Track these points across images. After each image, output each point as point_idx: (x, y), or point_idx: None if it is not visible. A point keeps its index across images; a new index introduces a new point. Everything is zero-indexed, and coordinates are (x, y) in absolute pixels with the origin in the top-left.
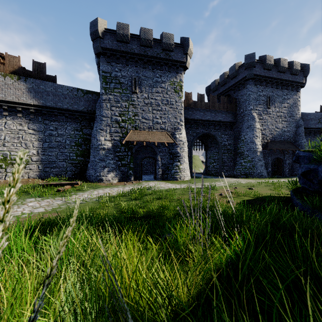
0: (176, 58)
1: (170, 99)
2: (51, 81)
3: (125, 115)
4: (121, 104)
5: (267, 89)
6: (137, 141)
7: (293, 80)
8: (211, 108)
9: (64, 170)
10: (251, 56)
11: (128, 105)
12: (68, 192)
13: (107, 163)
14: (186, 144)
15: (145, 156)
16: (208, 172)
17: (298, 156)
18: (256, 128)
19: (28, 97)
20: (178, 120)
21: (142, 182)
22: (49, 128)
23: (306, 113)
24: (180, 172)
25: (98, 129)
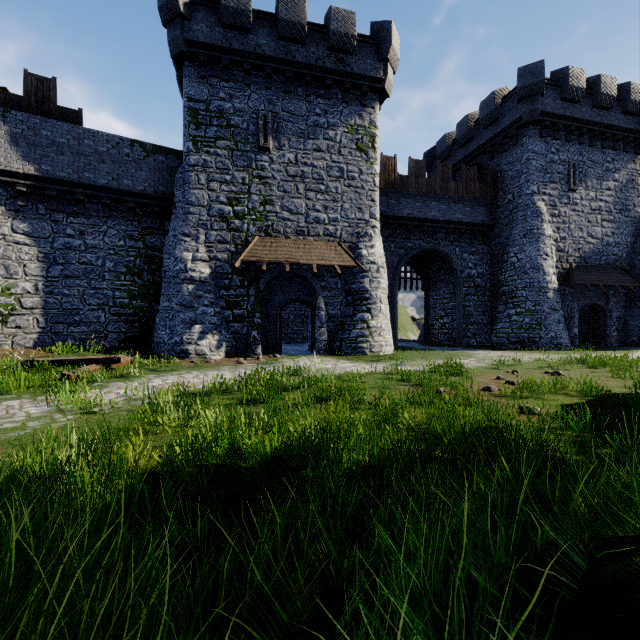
0: (362, 70)
1: (348, 167)
2: (70, 121)
3: (241, 202)
4: (233, 176)
5: (569, 148)
6: (270, 261)
7: (628, 126)
8: (439, 193)
9: (101, 331)
10: (534, 69)
11: (249, 178)
12: (78, 382)
13: (200, 314)
14: (384, 271)
15: (288, 298)
16: (431, 339)
17: None
18: (545, 235)
19: (11, 155)
20: (367, 215)
21: (280, 359)
22: (63, 230)
23: None
24: (371, 336)
25: (178, 234)
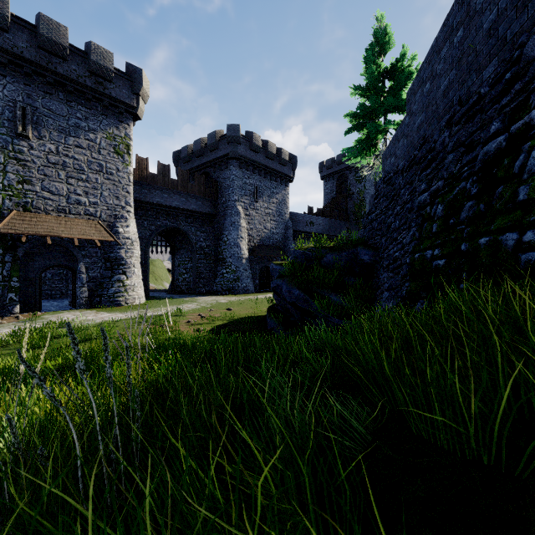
0: (119, 96)
1: (107, 164)
2: None
3: None
4: None
5: (254, 177)
6: (30, 234)
7: (281, 171)
8: (180, 190)
9: None
10: (235, 128)
11: (5, 158)
12: None
13: None
14: (137, 244)
15: (49, 263)
16: (177, 289)
17: (273, 269)
18: (242, 226)
19: None
20: (123, 203)
21: (42, 316)
22: None
23: (295, 214)
24: (126, 292)
25: None
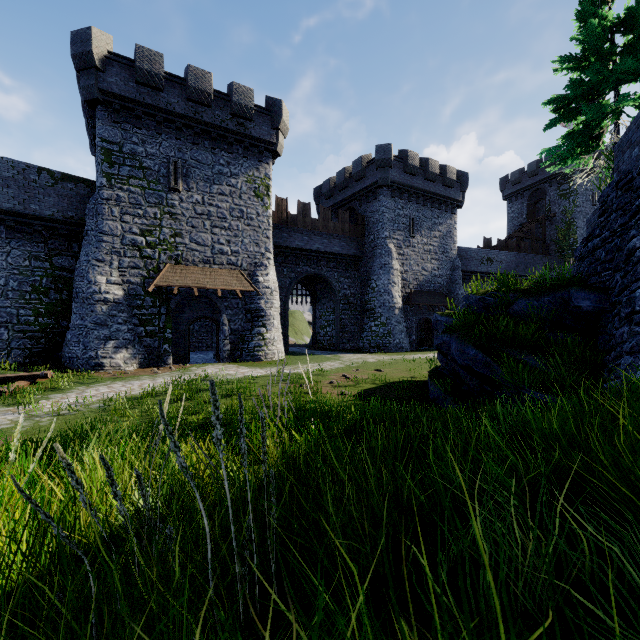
0: (259, 134)
1: (248, 210)
2: None
3: (153, 233)
4: (145, 211)
5: (410, 206)
6: (181, 286)
7: (446, 195)
8: (321, 230)
9: (4, 348)
10: (385, 149)
11: (161, 214)
12: (28, 396)
13: (115, 331)
14: (277, 294)
15: (196, 315)
16: (318, 344)
17: (436, 321)
18: (394, 268)
19: None
20: (263, 249)
21: (190, 368)
22: None
23: (465, 249)
24: (266, 346)
25: (92, 259)
